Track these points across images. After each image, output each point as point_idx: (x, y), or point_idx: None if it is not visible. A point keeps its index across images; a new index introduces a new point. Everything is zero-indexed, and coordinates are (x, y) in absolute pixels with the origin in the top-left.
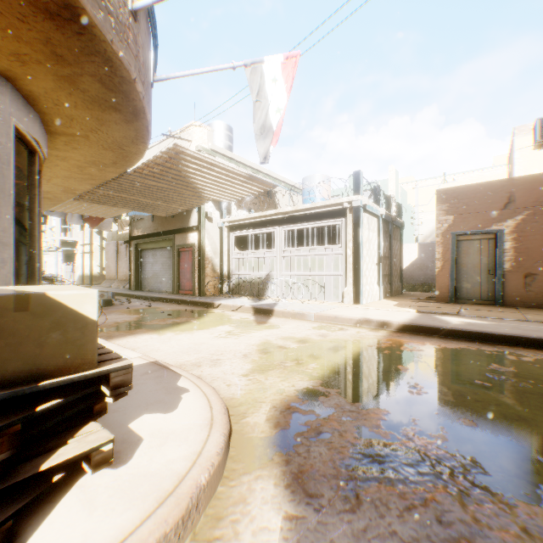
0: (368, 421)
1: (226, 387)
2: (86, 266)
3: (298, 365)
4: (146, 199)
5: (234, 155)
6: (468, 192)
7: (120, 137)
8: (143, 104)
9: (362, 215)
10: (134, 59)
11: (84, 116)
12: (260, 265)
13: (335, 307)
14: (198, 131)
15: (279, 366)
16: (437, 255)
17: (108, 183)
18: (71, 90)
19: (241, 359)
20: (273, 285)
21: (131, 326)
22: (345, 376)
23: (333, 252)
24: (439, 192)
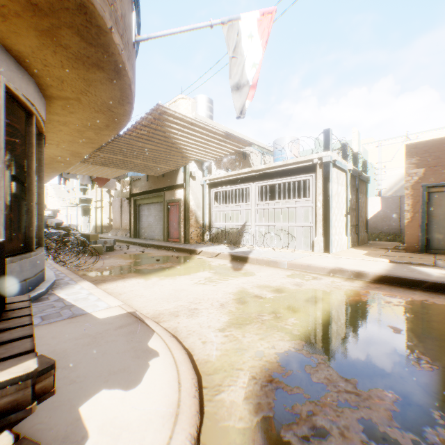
0: (373, 410)
1: (202, 344)
2: (99, 218)
3: (276, 319)
4: (138, 161)
5: (214, 123)
6: (440, 145)
7: (108, 99)
8: (123, 59)
9: (332, 170)
10: (109, 7)
11: (72, 77)
12: (236, 216)
13: (306, 255)
14: (183, 103)
15: (256, 320)
16: (406, 207)
17: (105, 146)
18: (54, 47)
19: (218, 309)
20: (248, 234)
21: (124, 270)
22: (330, 336)
23: (303, 205)
24: (408, 146)
